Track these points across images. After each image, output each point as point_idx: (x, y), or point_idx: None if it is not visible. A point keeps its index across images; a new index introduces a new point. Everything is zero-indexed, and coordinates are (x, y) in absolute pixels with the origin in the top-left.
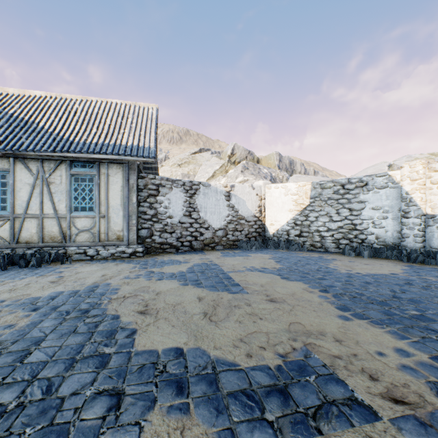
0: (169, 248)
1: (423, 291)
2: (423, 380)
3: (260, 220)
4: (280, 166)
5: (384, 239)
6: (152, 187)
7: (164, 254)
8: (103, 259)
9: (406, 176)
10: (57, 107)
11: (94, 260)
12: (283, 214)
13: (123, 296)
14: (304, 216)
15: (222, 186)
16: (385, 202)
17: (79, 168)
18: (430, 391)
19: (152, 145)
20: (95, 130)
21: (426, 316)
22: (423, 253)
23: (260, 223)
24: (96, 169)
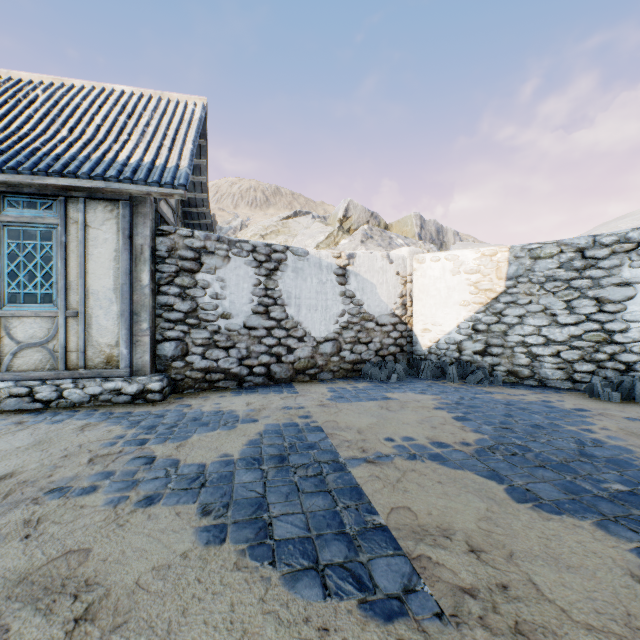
0: (223, 380)
1: None
2: None
3: (403, 321)
4: (423, 236)
5: None
6: (187, 253)
7: (211, 392)
8: (69, 409)
9: None
10: None
11: (46, 412)
12: (449, 311)
13: None
14: (495, 315)
15: (331, 256)
16: None
17: (21, 210)
18: None
19: (183, 164)
20: (64, 133)
21: None
22: None
23: (403, 328)
24: (59, 211)
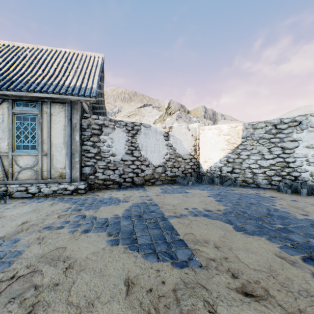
0: (112, 184)
1: None
2: None
3: (195, 157)
4: (206, 116)
5: None
6: (96, 126)
7: (107, 190)
8: (44, 197)
9: None
10: (7, 52)
11: (34, 198)
12: (216, 152)
13: (12, 276)
14: (236, 154)
15: (161, 127)
16: None
17: (22, 107)
18: None
19: (94, 86)
20: (40, 72)
21: None
22: None
23: (195, 160)
24: (39, 108)
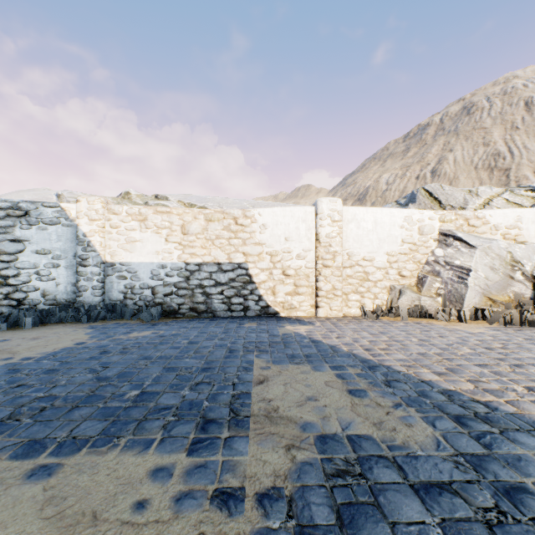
0: None
1: (126, 356)
2: (208, 502)
3: None
4: None
5: (55, 296)
6: None
7: None
8: None
9: (85, 213)
10: None
11: None
12: None
13: None
14: None
15: None
16: (57, 245)
17: None
18: (224, 515)
19: None
20: None
21: (148, 391)
22: (104, 308)
23: None
24: None
